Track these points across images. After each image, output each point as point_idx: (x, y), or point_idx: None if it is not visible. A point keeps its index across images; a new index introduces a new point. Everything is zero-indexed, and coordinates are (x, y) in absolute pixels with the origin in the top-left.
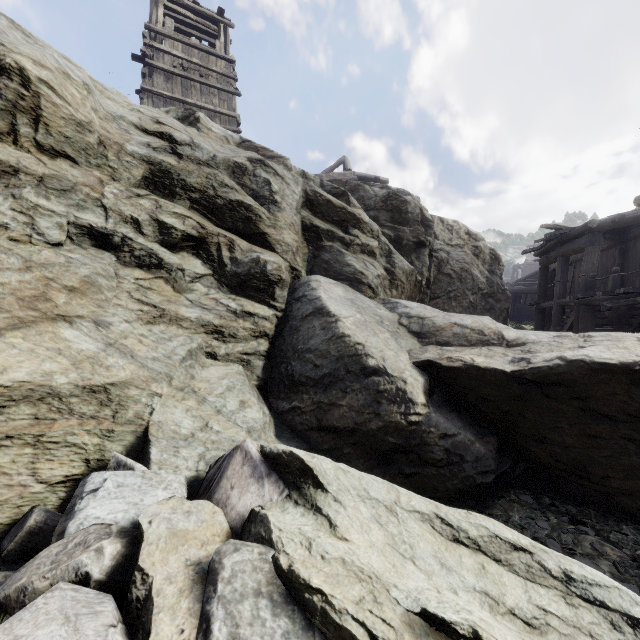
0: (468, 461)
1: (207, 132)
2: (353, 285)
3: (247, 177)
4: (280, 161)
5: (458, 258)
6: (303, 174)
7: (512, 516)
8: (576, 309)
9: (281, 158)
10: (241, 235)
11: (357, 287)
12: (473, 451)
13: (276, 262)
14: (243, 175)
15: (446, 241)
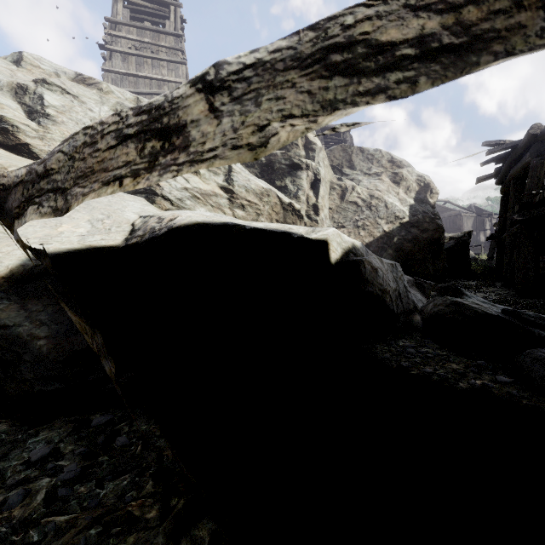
0: (26, 361)
1: (31, 68)
2: (148, 197)
3: (28, 96)
4: (96, 86)
5: (370, 186)
6: (137, 100)
7: (37, 436)
8: (518, 235)
9: (98, 84)
10: (5, 147)
11: (151, 199)
12: (34, 349)
13: (1, 164)
14: (25, 95)
15: (364, 171)
